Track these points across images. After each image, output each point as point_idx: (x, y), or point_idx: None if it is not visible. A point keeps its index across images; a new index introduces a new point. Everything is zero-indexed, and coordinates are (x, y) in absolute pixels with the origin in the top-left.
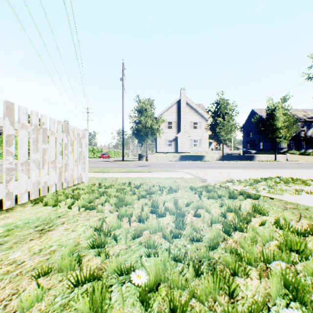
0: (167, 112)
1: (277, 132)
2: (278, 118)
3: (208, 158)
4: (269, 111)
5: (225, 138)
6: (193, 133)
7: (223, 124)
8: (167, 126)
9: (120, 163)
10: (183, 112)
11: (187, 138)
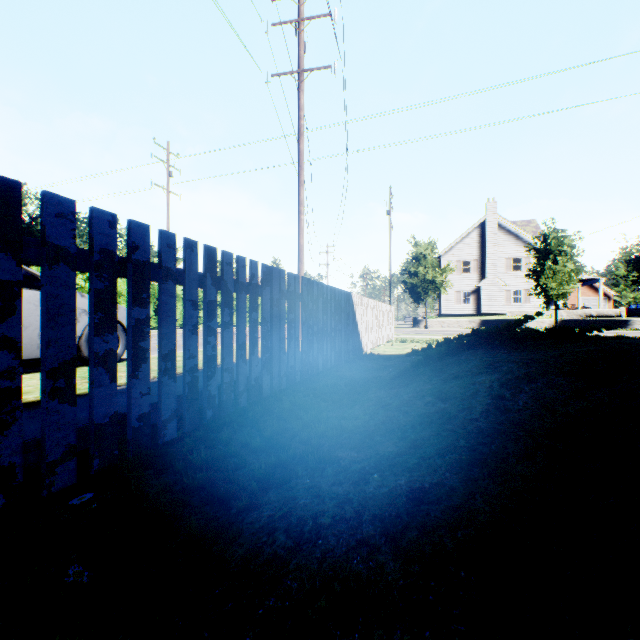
0: (460, 244)
1: None
2: None
3: (532, 325)
4: None
5: (558, 293)
6: (513, 278)
7: (554, 270)
8: (460, 268)
9: None
10: (490, 243)
11: (498, 288)
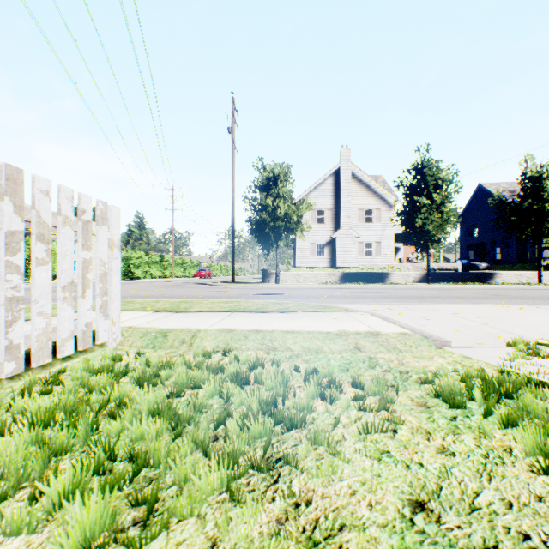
0: (315, 192)
1: (544, 225)
2: (548, 196)
3: (397, 278)
4: (527, 182)
5: (434, 238)
6: (365, 230)
7: (429, 210)
8: (315, 218)
9: (225, 288)
10: (345, 192)
11: (352, 240)
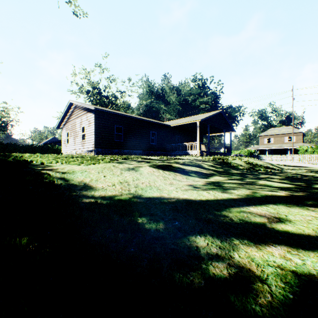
0: None
1: None
2: None
3: None
4: None
5: None
6: None
7: None
8: None
9: None
10: None
11: None
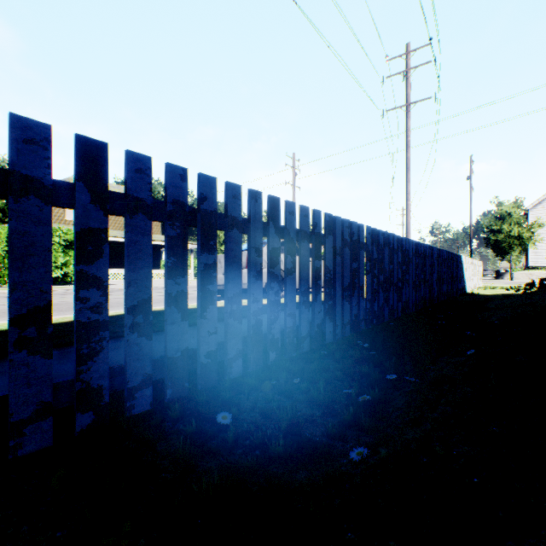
0: None
1: None
2: None
3: None
4: None
5: None
6: None
7: None
8: None
9: None
10: None
11: None
